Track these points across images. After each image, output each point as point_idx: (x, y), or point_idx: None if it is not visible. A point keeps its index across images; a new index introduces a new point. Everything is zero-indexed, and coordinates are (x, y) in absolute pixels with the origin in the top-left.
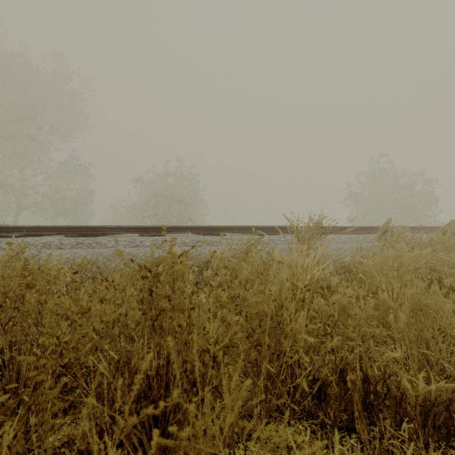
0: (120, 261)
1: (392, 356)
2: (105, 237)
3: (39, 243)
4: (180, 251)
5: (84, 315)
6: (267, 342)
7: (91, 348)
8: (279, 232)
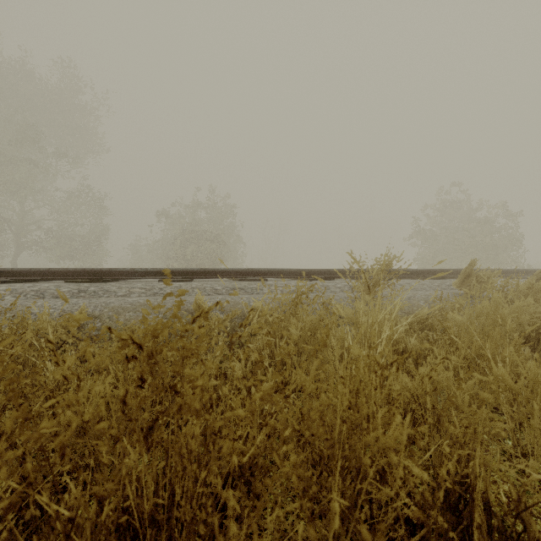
0: (131, 315)
1: (532, 477)
2: (115, 283)
3: (30, 291)
4: (209, 301)
5: (24, 424)
6: (366, 540)
7: (6, 511)
8: (334, 276)
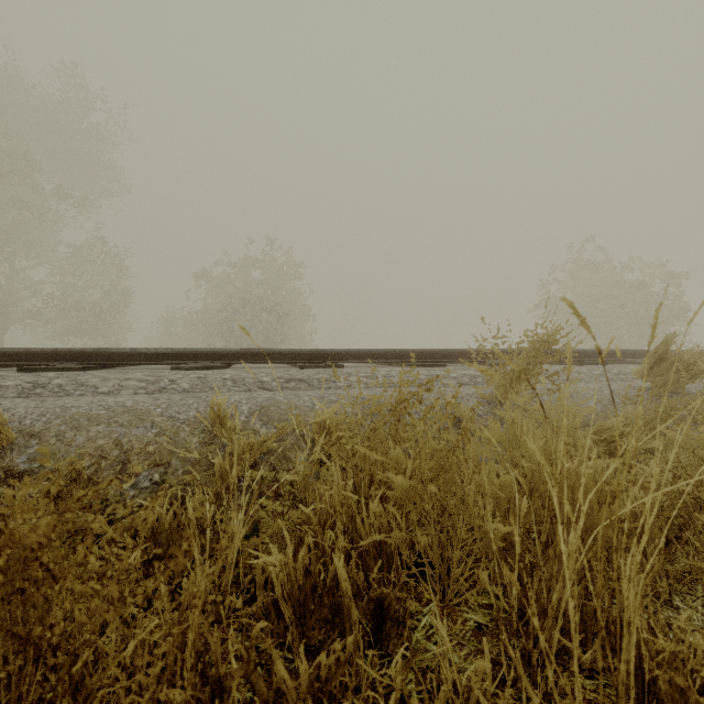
0: (100, 431)
1: None
2: (100, 372)
3: None
4: (245, 403)
5: None
6: None
7: None
8: (444, 360)
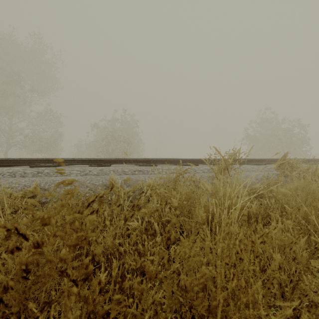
0: (68, 188)
1: None
2: (61, 167)
3: (6, 172)
4: (120, 179)
5: None
6: None
7: None
8: (198, 163)
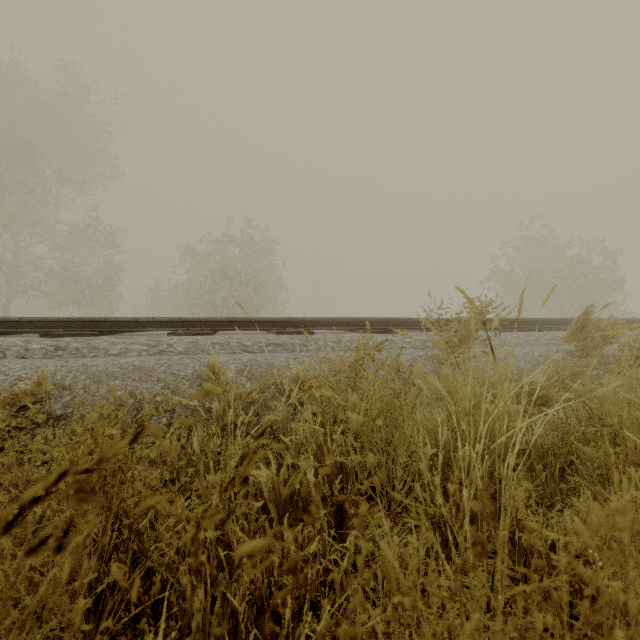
0: (117, 384)
1: None
2: (109, 338)
3: None
4: (233, 362)
5: None
6: None
7: None
8: (400, 327)
